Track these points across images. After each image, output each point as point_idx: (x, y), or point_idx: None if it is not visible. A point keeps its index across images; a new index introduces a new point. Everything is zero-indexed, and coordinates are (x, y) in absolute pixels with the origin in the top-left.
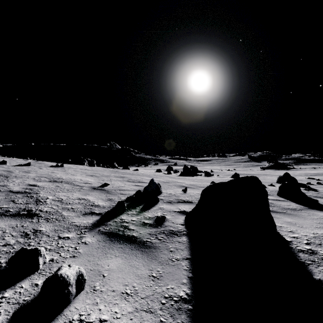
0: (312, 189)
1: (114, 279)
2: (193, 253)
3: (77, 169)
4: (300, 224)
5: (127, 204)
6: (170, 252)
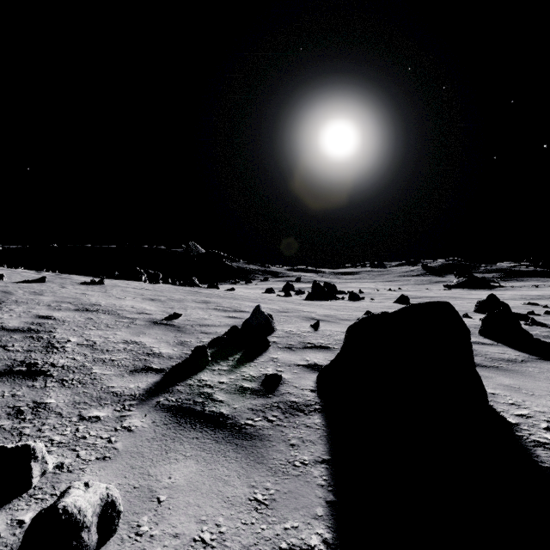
0: (539, 323)
1: (180, 508)
2: (333, 450)
3: (128, 289)
4: (529, 390)
5: (213, 351)
6: (290, 447)
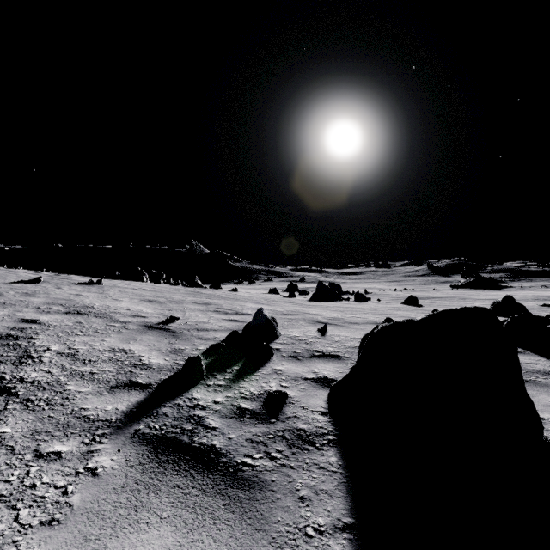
0: None
1: None
2: (357, 507)
3: (127, 289)
4: None
5: (209, 361)
6: (299, 501)
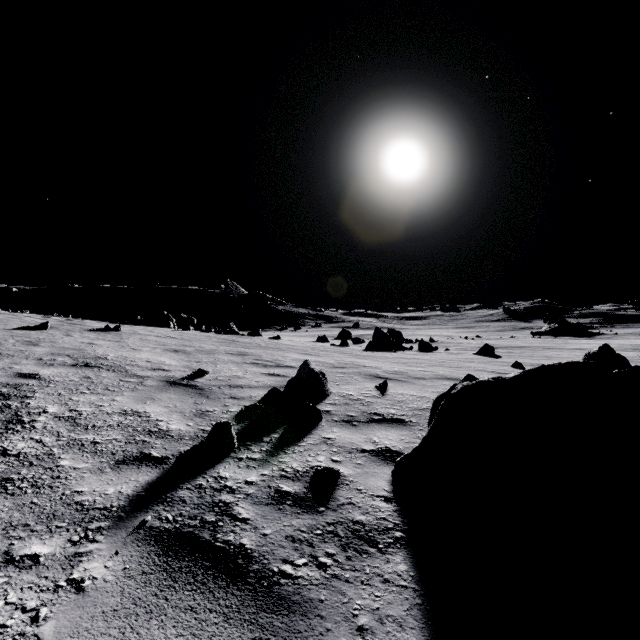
0: None
1: None
2: None
3: (149, 337)
4: None
5: (243, 426)
6: (358, 634)
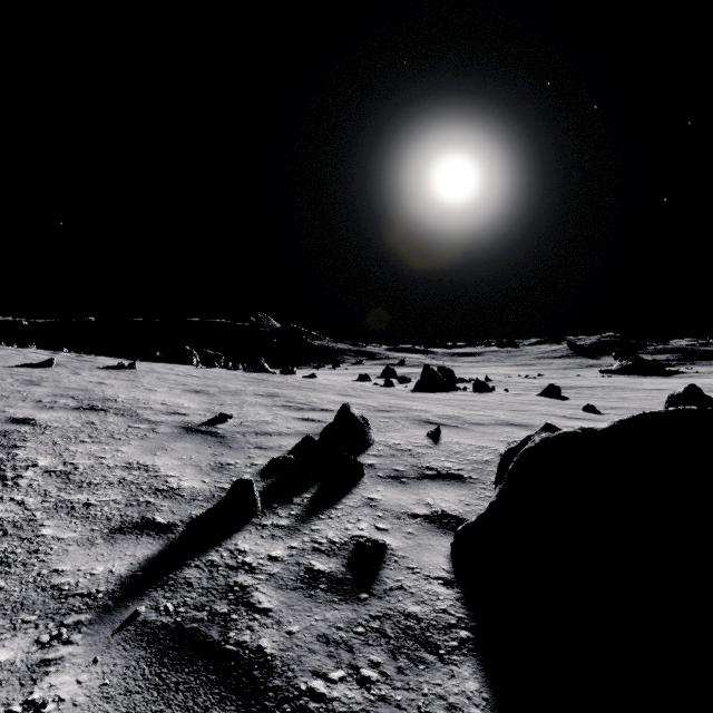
0: None
1: None
2: None
3: (168, 376)
4: None
5: (269, 484)
6: None
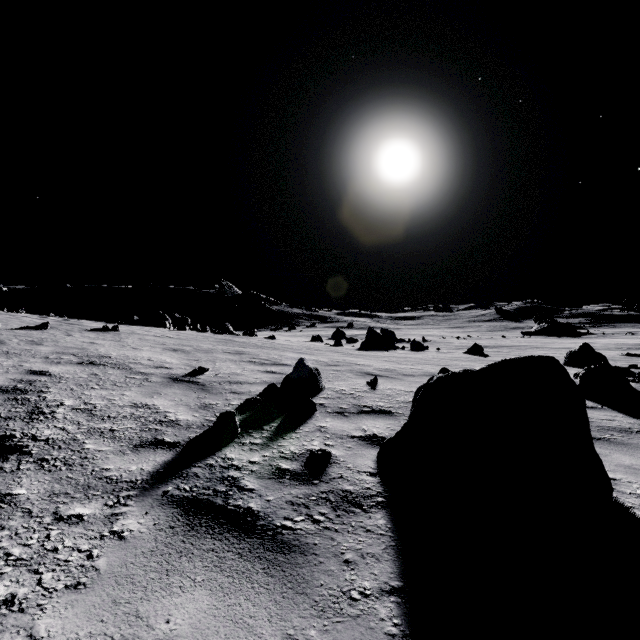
0: None
1: None
2: (406, 571)
3: (148, 337)
4: None
5: (244, 417)
6: (344, 565)
